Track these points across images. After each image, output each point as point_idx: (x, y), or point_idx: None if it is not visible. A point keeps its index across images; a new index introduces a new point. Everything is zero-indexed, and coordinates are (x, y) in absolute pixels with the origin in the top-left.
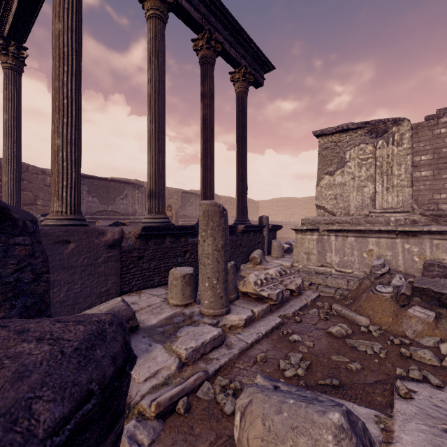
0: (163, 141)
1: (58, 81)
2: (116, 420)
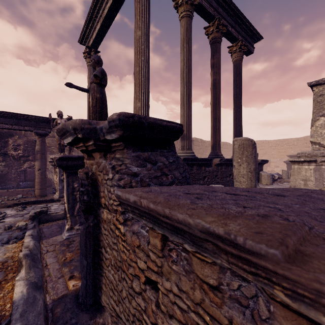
0: (191, 100)
1: (138, 67)
2: None
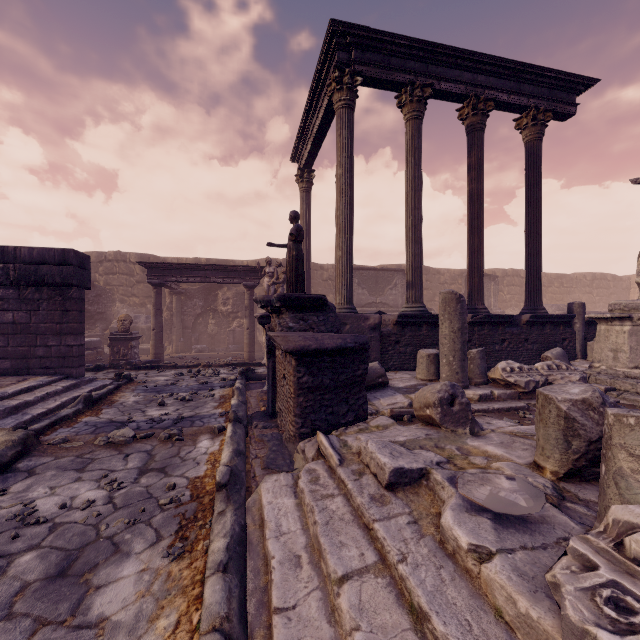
0: (419, 233)
1: (339, 211)
2: (364, 364)
